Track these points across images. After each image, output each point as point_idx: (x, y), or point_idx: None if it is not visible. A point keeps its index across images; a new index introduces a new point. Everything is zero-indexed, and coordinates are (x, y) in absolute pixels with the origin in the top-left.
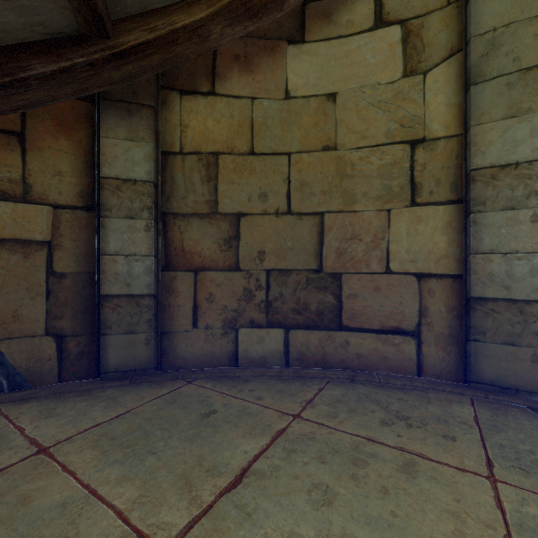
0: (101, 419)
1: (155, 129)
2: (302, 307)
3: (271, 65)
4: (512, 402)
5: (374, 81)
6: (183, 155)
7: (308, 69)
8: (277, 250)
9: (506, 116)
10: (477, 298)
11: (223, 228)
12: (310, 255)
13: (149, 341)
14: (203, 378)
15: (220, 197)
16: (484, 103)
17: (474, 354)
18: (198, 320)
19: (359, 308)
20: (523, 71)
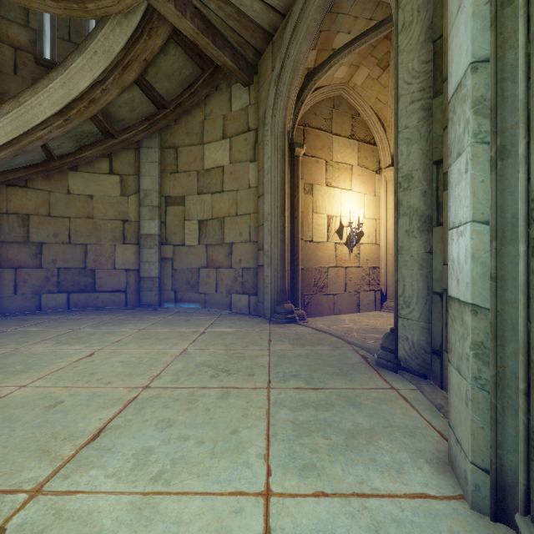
0: None
1: None
2: (76, 283)
3: (60, 178)
4: (149, 308)
5: (109, 194)
6: (8, 214)
7: (79, 183)
8: (64, 259)
9: (149, 219)
10: (142, 277)
11: (32, 249)
12: (81, 262)
13: None
14: (21, 315)
15: (31, 234)
16: (144, 213)
17: (141, 295)
18: (18, 291)
19: (103, 283)
20: (153, 206)
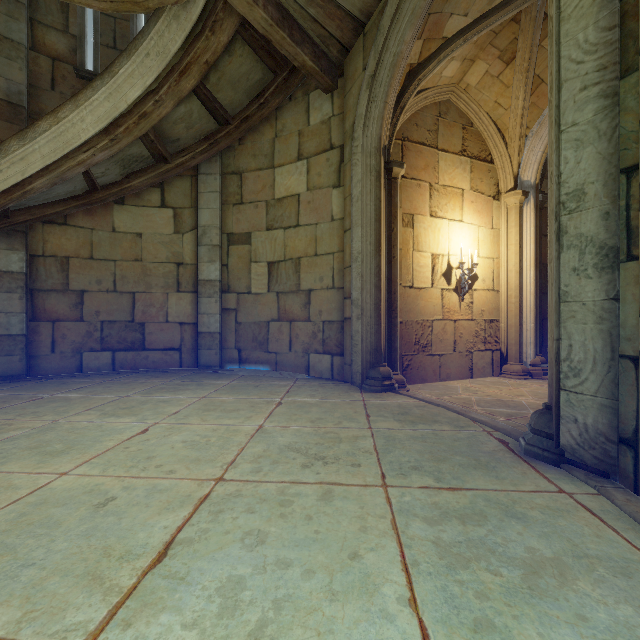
0: (3, 388)
1: (26, 243)
2: (123, 340)
3: (104, 213)
4: (208, 371)
5: (161, 232)
6: (45, 257)
7: (126, 219)
8: (108, 311)
9: (208, 261)
10: (199, 332)
11: (72, 298)
12: (128, 314)
13: (22, 360)
14: (60, 378)
15: (71, 281)
16: (202, 254)
17: (199, 355)
18: (56, 349)
19: (154, 339)
20: (213, 246)
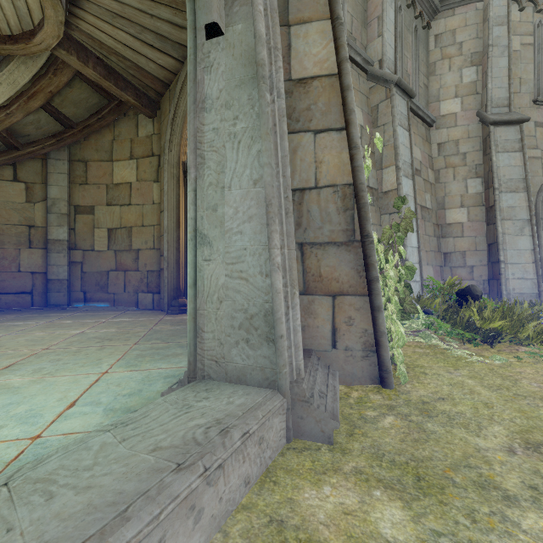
0: None
1: None
2: None
3: None
4: (57, 308)
5: (14, 201)
6: None
7: None
8: None
9: (58, 226)
10: (50, 279)
11: None
12: None
13: None
14: None
15: None
16: (52, 220)
17: (49, 297)
18: None
19: (6, 285)
20: (62, 214)
